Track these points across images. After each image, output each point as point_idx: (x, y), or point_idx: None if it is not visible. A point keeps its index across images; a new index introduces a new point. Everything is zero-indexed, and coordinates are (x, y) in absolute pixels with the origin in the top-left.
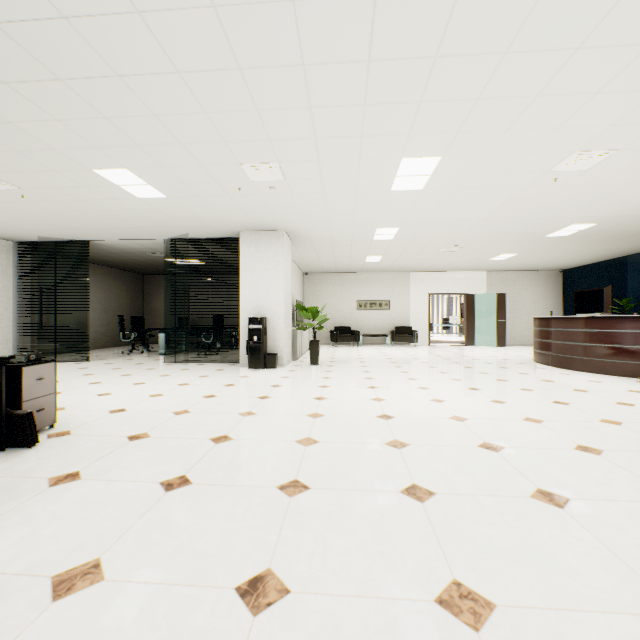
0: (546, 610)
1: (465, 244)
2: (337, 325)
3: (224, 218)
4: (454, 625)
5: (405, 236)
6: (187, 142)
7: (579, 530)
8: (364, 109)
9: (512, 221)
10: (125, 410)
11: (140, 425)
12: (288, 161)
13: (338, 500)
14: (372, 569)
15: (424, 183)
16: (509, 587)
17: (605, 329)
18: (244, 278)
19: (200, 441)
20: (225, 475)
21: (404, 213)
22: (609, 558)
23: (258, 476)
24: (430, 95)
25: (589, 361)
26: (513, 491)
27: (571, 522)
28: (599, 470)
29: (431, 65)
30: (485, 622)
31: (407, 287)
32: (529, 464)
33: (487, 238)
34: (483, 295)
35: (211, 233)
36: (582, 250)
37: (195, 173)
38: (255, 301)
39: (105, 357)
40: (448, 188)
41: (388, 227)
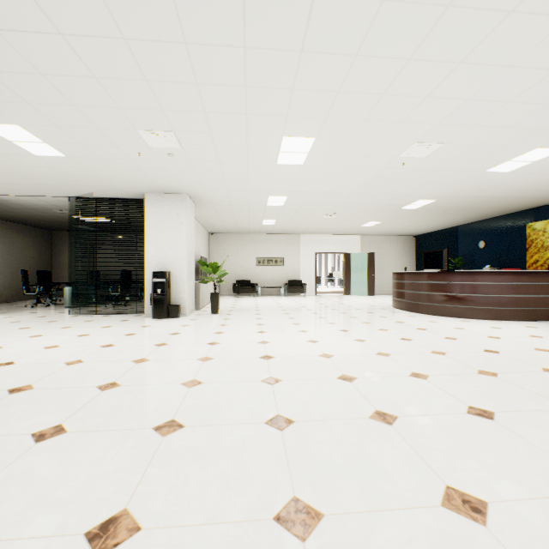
0: (363, 513)
1: (342, 212)
2: (239, 279)
3: (128, 180)
4: (285, 538)
5: (293, 204)
6: (80, 104)
7: (400, 442)
8: (246, 90)
9: (375, 195)
10: (13, 363)
11: (26, 377)
12: (183, 131)
13: (208, 435)
14: (224, 496)
15: (304, 159)
16: (338, 497)
17: (441, 281)
18: (149, 236)
19: (86, 389)
20: (103, 421)
21: (290, 184)
22: (418, 462)
23: (137, 419)
24: (300, 84)
25: (430, 306)
26: (357, 414)
27: (396, 436)
28: (423, 391)
29: (298, 58)
30: (312, 531)
31: (298, 247)
32: (373, 390)
33: (358, 208)
34: (358, 254)
35: (117, 193)
36: (428, 220)
37: (92, 135)
38: (159, 257)
39: (6, 311)
40: (323, 165)
41: (278, 195)
